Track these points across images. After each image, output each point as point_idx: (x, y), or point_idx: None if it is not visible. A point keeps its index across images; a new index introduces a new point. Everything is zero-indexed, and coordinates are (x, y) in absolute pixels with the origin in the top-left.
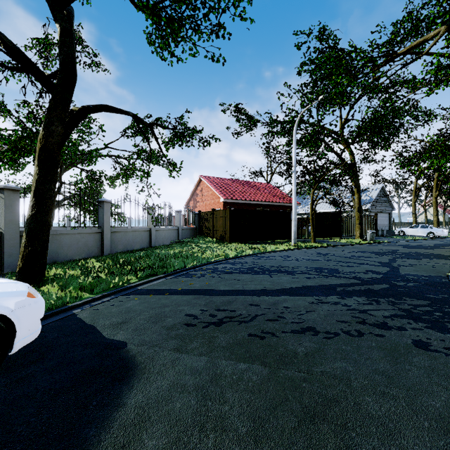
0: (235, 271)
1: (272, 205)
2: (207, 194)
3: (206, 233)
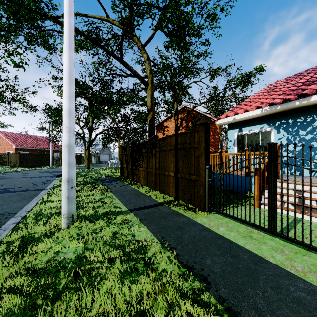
0: (20, 172)
1: (48, 150)
2: (2, 142)
3: (3, 164)
